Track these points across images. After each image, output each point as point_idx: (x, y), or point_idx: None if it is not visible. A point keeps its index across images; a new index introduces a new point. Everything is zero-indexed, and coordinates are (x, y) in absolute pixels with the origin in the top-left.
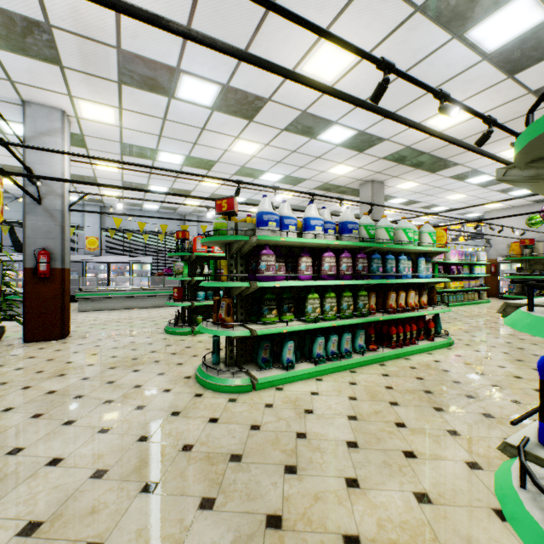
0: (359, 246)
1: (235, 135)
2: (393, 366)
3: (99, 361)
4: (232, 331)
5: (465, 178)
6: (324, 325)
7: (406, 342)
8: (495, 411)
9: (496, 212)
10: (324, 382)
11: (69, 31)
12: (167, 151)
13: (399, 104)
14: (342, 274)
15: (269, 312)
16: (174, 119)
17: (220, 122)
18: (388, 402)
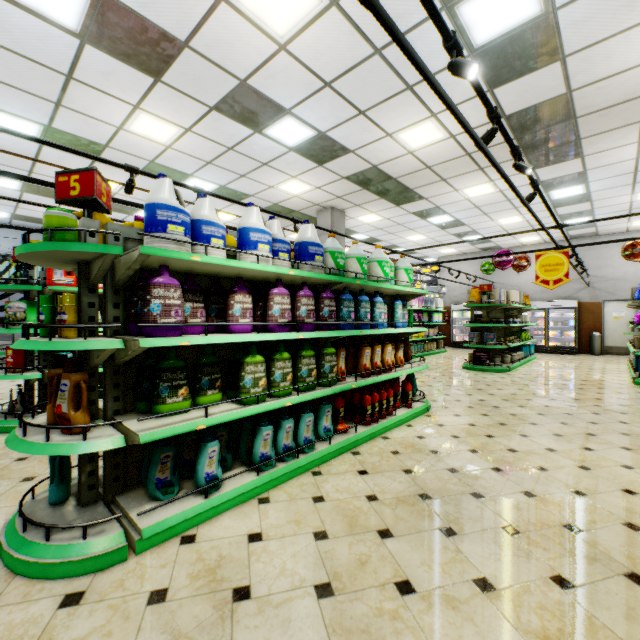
0: (326, 280)
1: (133, 102)
2: (370, 454)
3: None
4: (81, 441)
5: (427, 217)
6: (272, 406)
7: (383, 414)
8: (516, 519)
9: (450, 258)
10: (272, 506)
11: None
12: (3, 110)
13: (370, 99)
14: (300, 322)
15: (173, 392)
16: (3, 42)
17: (101, 71)
18: (376, 532)
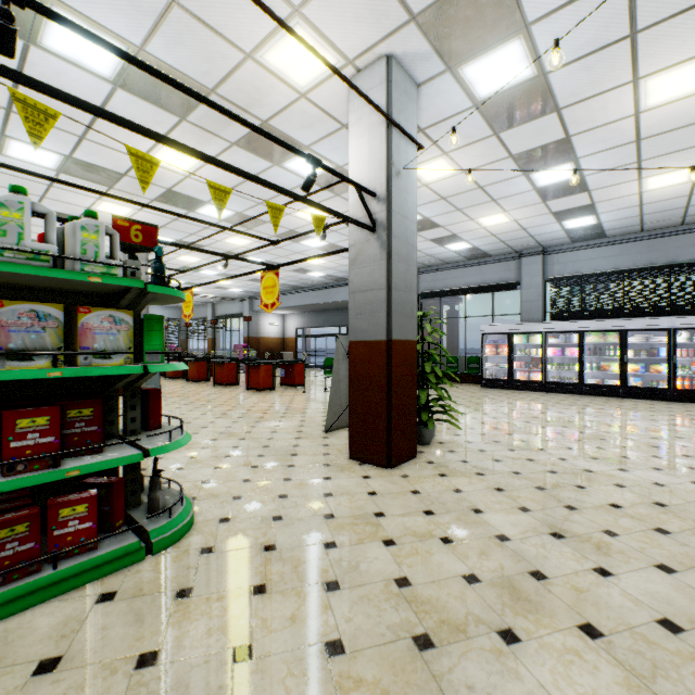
0: None
1: None
2: None
3: (213, 442)
4: None
5: None
6: None
7: None
8: None
9: None
10: None
11: (221, 138)
12: None
13: None
14: None
15: None
16: None
17: None
18: None
